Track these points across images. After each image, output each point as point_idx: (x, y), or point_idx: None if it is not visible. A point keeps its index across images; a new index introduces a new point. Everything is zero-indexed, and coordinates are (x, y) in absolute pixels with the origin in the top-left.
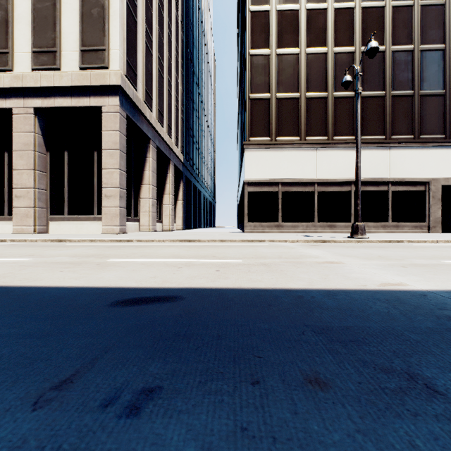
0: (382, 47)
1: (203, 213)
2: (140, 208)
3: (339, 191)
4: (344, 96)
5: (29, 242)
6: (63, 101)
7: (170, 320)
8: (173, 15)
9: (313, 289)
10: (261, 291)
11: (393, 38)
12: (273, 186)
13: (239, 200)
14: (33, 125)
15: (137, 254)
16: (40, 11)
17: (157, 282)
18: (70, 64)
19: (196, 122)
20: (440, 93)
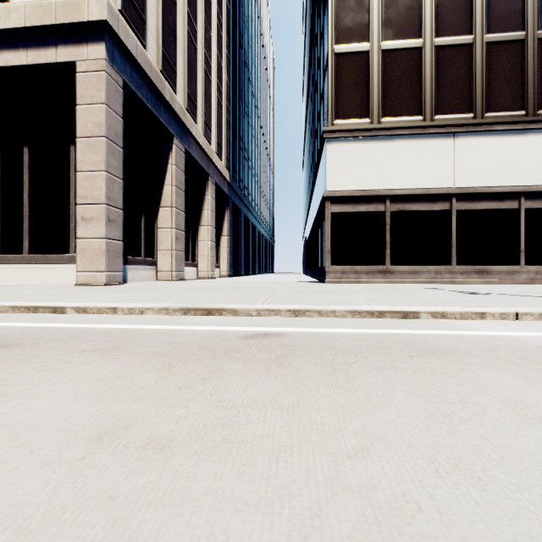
0: None
1: (258, 255)
2: (158, 244)
3: (495, 209)
4: (504, 40)
5: None
6: (13, 57)
7: None
8: None
9: None
10: None
11: None
12: (376, 202)
13: (310, 234)
14: None
15: None
16: None
17: None
18: None
19: (248, 132)
20: None
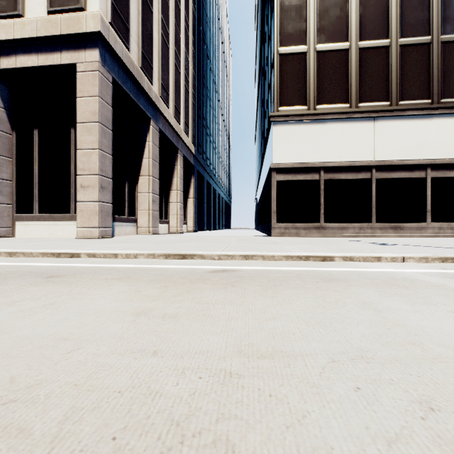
0: None
1: (218, 214)
2: (138, 206)
3: (407, 178)
4: (414, 43)
5: None
6: (27, 60)
7: None
8: None
9: None
10: None
11: None
12: (312, 172)
13: (260, 197)
14: None
15: None
16: None
17: None
18: (35, 9)
19: (210, 113)
20: None
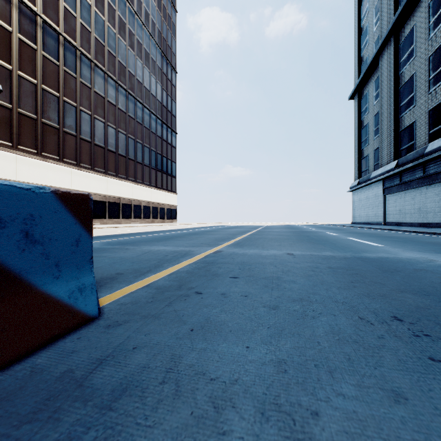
0: (10, 66)
1: None
2: None
3: None
4: None
5: None
6: None
7: None
8: None
9: None
10: None
11: (20, 65)
12: None
13: None
14: None
15: None
16: None
17: None
18: None
19: None
20: (57, 127)
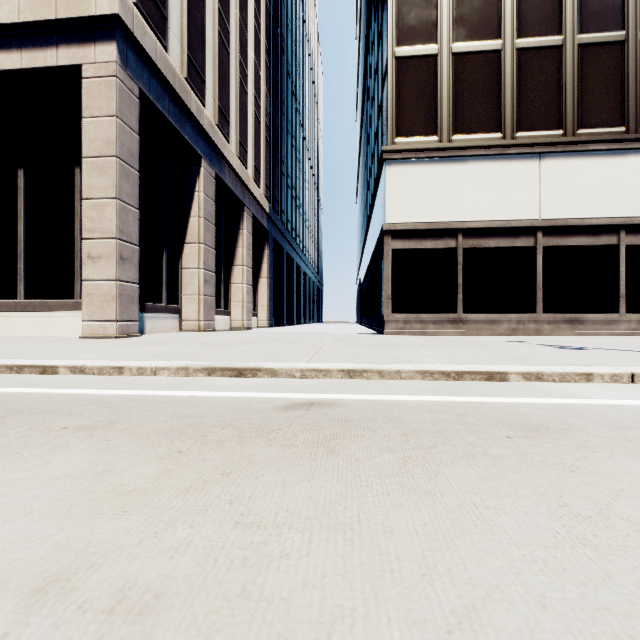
0: None
1: (303, 301)
2: (182, 288)
3: (589, 246)
4: (601, 42)
5: None
6: (5, 59)
7: None
8: None
9: None
10: None
11: None
12: (445, 237)
13: (365, 276)
14: None
15: None
16: None
17: None
18: None
19: (291, 155)
20: None
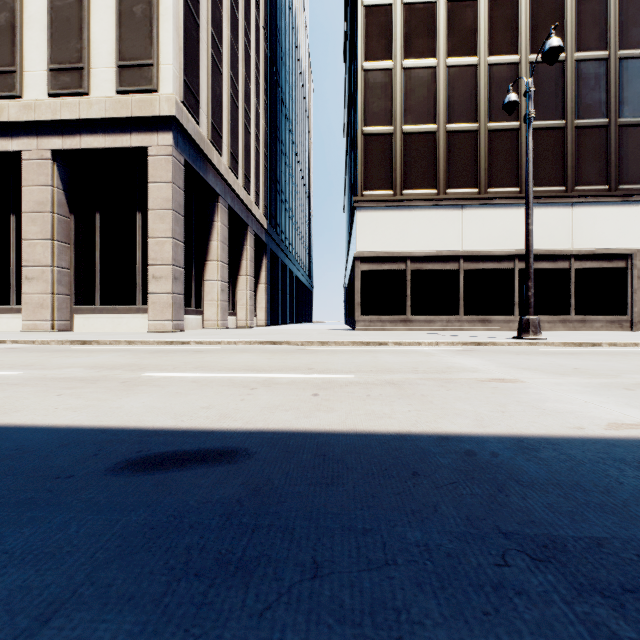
0: (562, 55)
1: (295, 303)
2: (204, 296)
3: (496, 269)
4: (503, 129)
5: (39, 345)
6: (93, 141)
7: (217, 513)
8: (252, 18)
9: (490, 436)
10: (393, 439)
11: (578, 41)
12: (398, 262)
13: (348, 283)
14: (50, 176)
15: (191, 363)
16: (60, 11)
17: (210, 417)
18: (102, 86)
19: (285, 173)
20: None
